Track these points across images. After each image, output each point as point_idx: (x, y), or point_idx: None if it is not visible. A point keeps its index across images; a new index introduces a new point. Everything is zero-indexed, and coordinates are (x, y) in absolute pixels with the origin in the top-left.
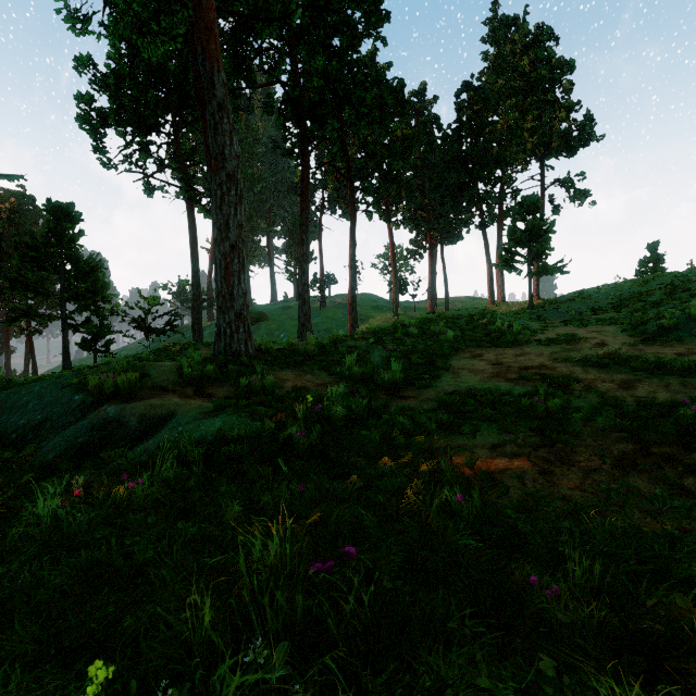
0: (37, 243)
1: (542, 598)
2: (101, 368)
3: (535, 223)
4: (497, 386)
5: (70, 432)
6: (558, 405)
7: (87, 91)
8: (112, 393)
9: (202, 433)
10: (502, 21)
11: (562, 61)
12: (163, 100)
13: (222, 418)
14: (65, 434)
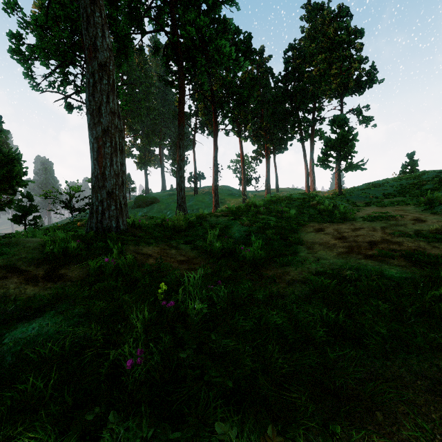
0: None
1: None
2: None
3: (344, 134)
4: (361, 264)
5: None
6: None
7: (17, 30)
8: None
9: (2, 349)
10: (314, 6)
11: (356, 29)
12: (78, 42)
13: (43, 320)
14: None
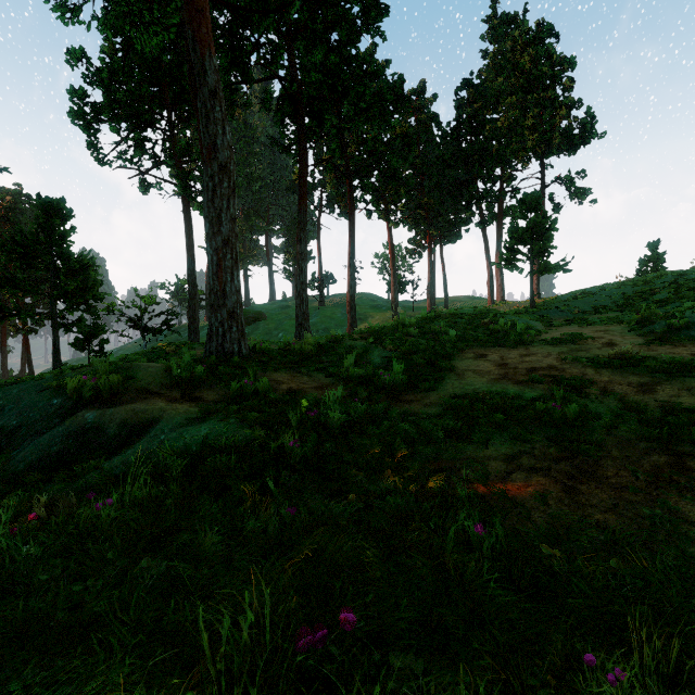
0: (26, 239)
1: (605, 687)
2: (85, 369)
3: (537, 220)
4: (506, 389)
5: (43, 440)
6: (576, 410)
7: (80, 86)
8: (93, 396)
9: (186, 442)
10: (502, 18)
11: (563, 58)
12: (159, 95)
13: (209, 424)
14: (39, 442)
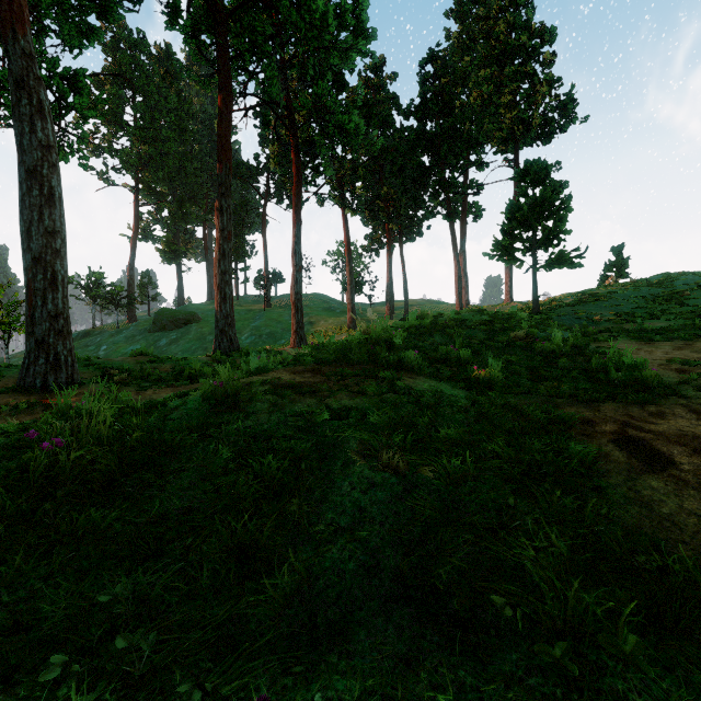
0: None
1: None
2: None
3: (547, 195)
4: None
5: None
6: None
7: None
8: None
9: None
10: None
11: (543, 28)
12: None
13: None
14: None
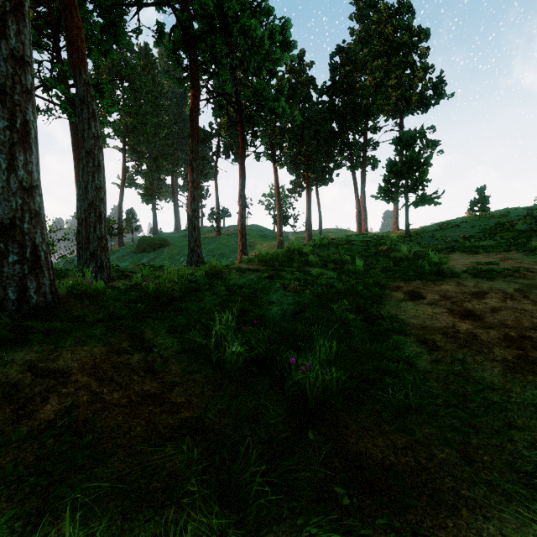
0: None
1: None
2: None
3: (414, 156)
4: None
5: None
6: None
7: None
8: None
9: None
10: (366, 2)
11: (420, 29)
12: (43, 15)
13: None
14: None
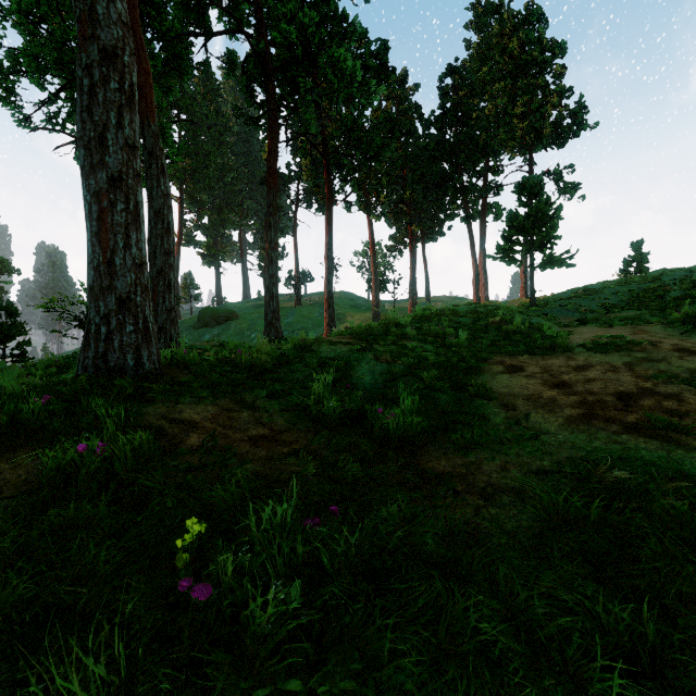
0: None
1: None
2: None
3: (540, 207)
4: (626, 447)
5: None
6: None
7: None
8: None
9: None
10: (486, 7)
11: (554, 43)
12: None
13: None
14: None
